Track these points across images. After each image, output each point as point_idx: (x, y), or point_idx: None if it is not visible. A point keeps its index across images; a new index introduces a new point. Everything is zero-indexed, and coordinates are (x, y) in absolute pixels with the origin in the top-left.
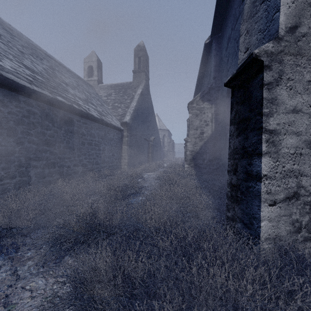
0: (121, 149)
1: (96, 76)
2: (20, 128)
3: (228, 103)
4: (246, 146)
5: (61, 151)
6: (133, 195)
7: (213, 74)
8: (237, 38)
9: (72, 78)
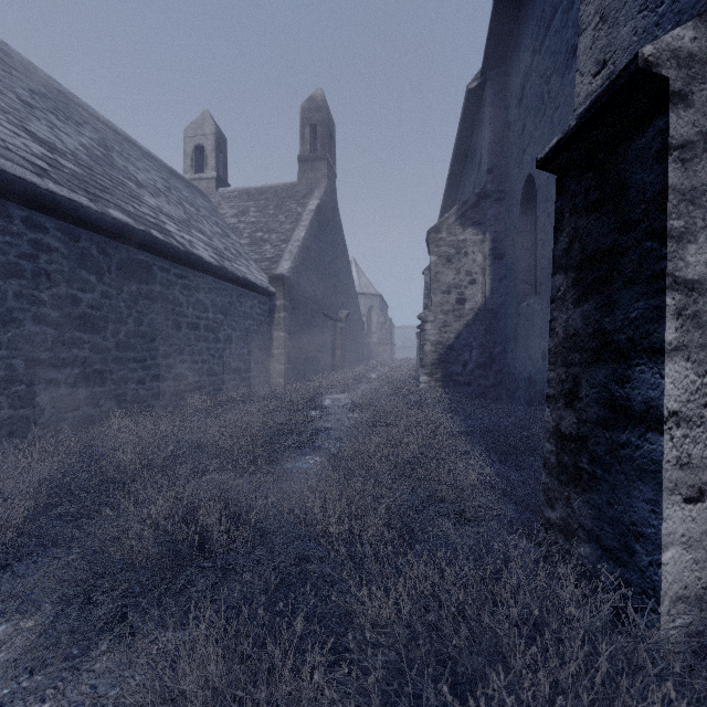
0: (270, 339)
1: (213, 170)
2: (13, 286)
3: (523, 230)
4: (607, 329)
5: (121, 344)
6: (296, 451)
7: (487, 161)
8: (549, 72)
9: (154, 172)
